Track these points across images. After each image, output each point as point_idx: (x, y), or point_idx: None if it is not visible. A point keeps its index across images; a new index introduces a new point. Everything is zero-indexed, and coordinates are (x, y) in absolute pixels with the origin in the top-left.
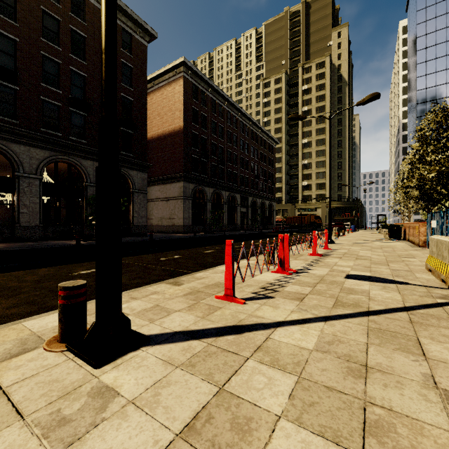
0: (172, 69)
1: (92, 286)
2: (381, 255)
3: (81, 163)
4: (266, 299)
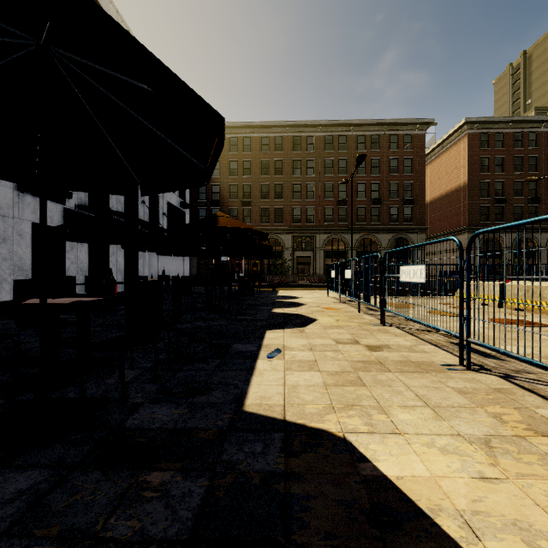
0: (457, 130)
1: None
2: None
3: (377, 237)
4: None
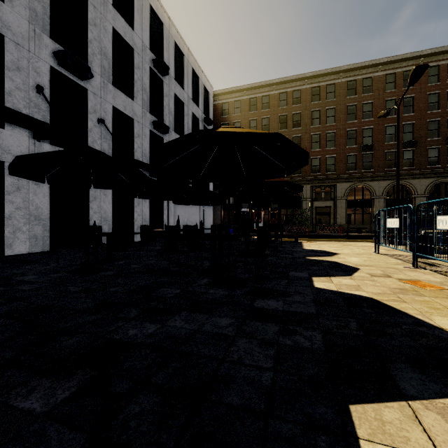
0: None
1: None
2: None
3: (410, 183)
4: None
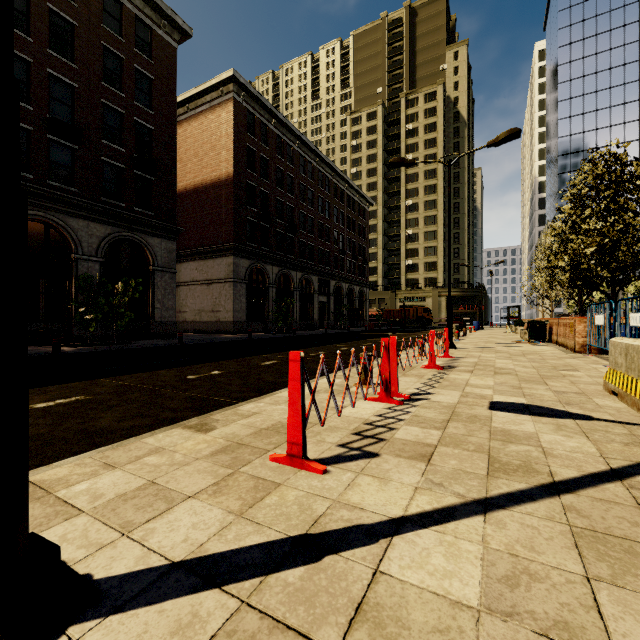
0: (217, 86)
1: (41, 437)
2: (528, 367)
3: (67, 224)
4: (364, 459)
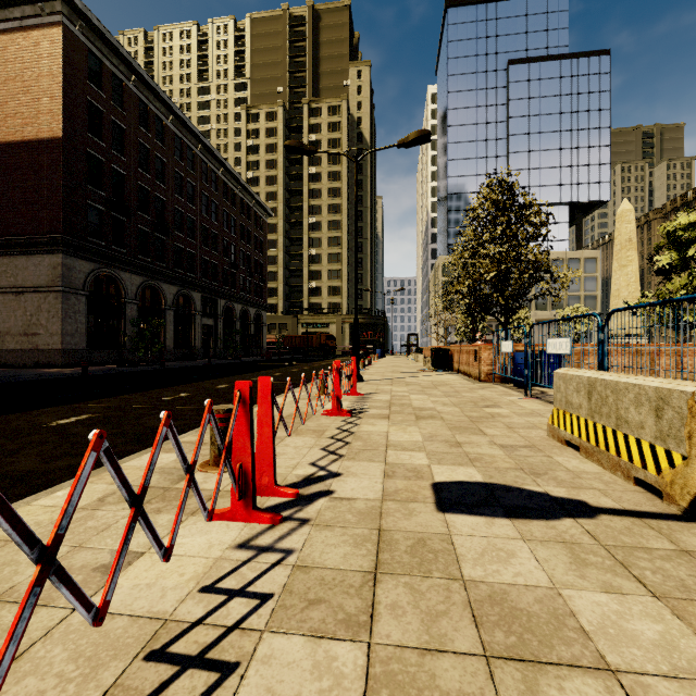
0: None
1: None
2: (449, 404)
3: None
4: None
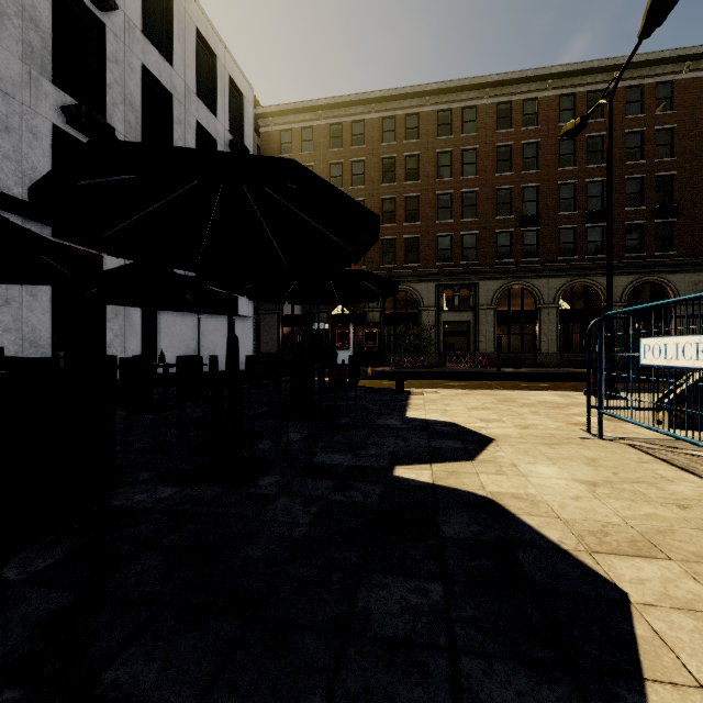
0: None
1: None
2: None
3: (598, 282)
4: None
